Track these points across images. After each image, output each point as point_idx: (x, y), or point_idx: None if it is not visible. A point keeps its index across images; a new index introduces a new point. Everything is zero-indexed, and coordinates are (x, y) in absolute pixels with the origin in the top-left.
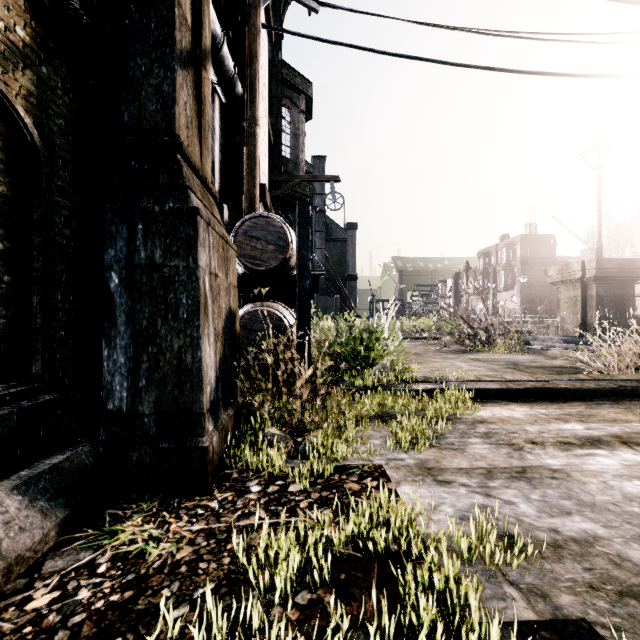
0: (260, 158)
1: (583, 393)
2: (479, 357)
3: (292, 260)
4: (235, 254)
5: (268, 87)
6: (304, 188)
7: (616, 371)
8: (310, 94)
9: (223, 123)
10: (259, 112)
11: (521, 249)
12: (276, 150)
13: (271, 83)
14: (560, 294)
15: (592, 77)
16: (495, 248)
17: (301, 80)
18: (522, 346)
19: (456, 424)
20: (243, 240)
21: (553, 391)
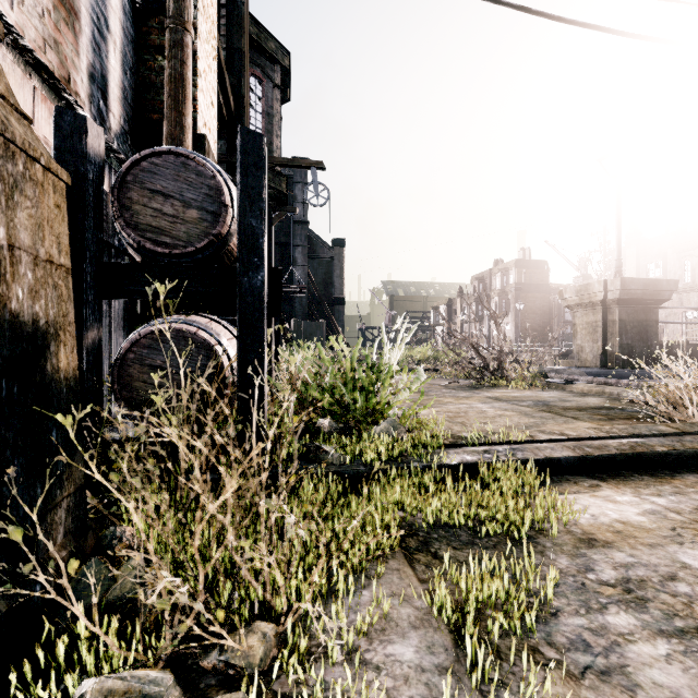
0: (198, 95)
1: (688, 458)
2: (497, 395)
3: (235, 241)
4: (61, 187)
5: (227, 35)
6: (280, 183)
7: (696, 417)
8: (287, 66)
9: (133, 29)
10: (191, 11)
11: (515, 275)
12: (239, 121)
13: (232, 31)
14: (577, 319)
15: (644, 39)
16: (489, 273)
17: (276, 46)
18: (539, 379)
19: (549, 554)
20: (136, 196)
21: (649, 457)
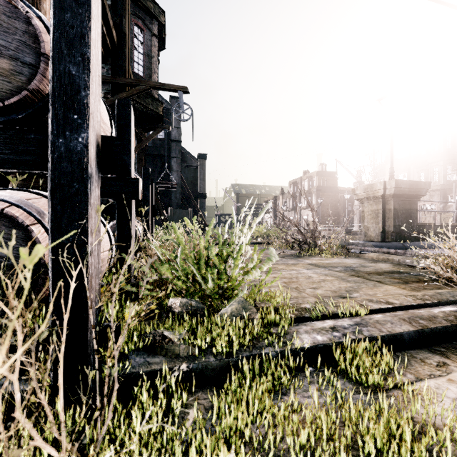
0: None
1: None
2: (315, 262)
3: None
4: None
5: None
6: (157, 107)
7: None
8: (162, 21)
9: None
10: None
11: (317, 180)
12: (121, 52)
13: None
14: (365, 208)
15: None
16: (300, 179)
17: (153, 5)
18: (341, 250)
19: None
20: None
21: None
